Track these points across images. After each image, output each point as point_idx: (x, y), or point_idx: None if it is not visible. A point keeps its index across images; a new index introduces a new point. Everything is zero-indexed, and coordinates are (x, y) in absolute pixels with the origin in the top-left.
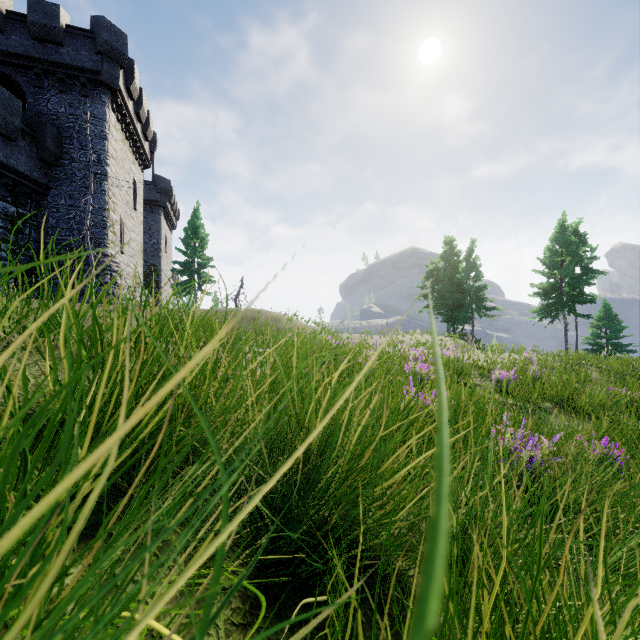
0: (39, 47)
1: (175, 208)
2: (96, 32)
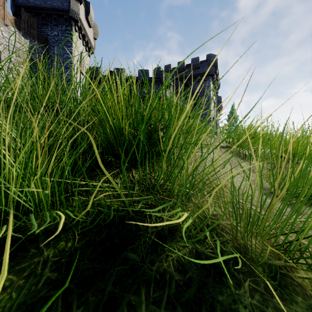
0: (193, 71)
1: (221, 107)
2: (208, 59)
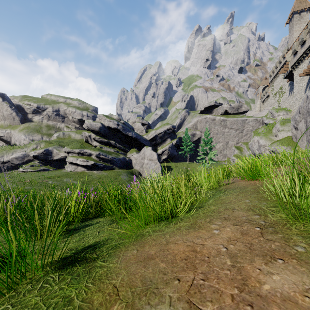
0: None
1: None
2: None
